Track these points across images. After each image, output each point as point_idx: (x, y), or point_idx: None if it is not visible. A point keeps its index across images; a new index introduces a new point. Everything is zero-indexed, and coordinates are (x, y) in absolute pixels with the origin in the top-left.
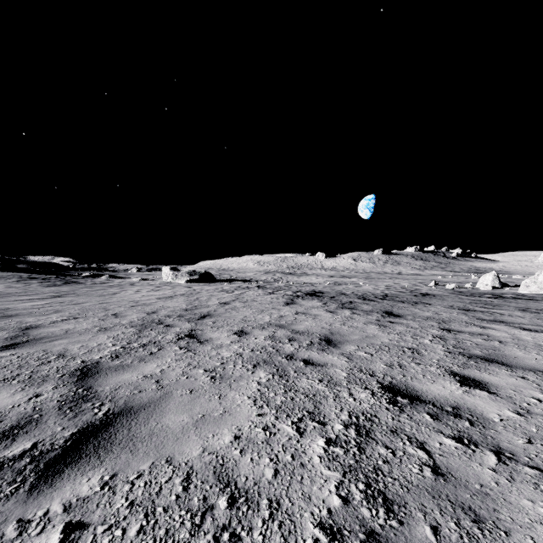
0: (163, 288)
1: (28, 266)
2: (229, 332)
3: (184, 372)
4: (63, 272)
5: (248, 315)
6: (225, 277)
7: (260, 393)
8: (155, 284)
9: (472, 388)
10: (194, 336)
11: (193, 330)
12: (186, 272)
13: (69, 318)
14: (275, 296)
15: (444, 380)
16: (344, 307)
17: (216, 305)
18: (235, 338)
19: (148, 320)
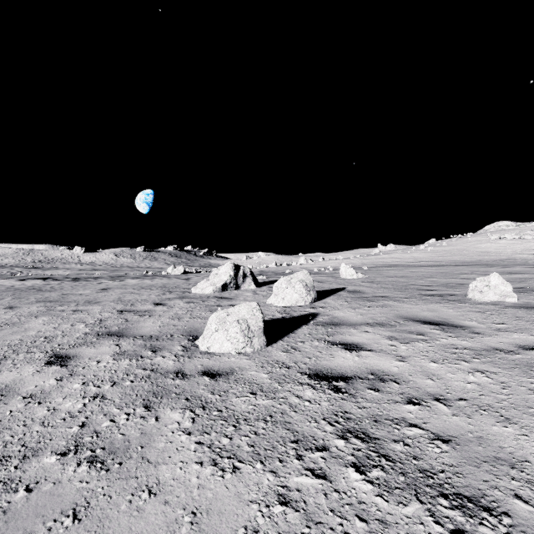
0: None
1: None
2: None
3: None
4: None
5: None
6: None
7: None
8: None
9: (60, 286)
10: None
11: None
12: None
13: None
14: (9, 279)
15: (56, 286)
16: (54, 280)
17: None
18: None
19: None
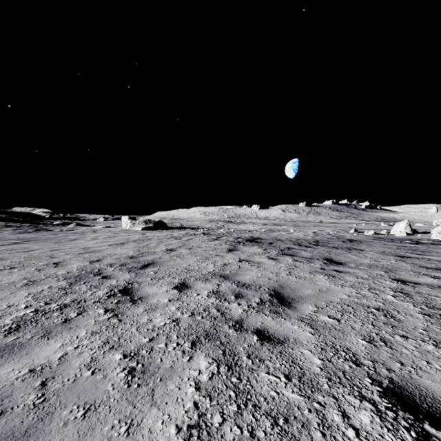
0: (119, 235)
1: (7, 216)
2: (169, 285)
3: (93, 358)
4: (37, 221)
5: (192, 263)
6: (176, 225)
7: (197, 414)
8: (115, 231)
9: None
10: (129, 291)
11: (131, 283)
12: (142, 221)
13: (4, 268)
14: (218, 242)
15: None
16: (284, 254)
17: (162, 252)
18: (174, 294)
19: (87, 270)
